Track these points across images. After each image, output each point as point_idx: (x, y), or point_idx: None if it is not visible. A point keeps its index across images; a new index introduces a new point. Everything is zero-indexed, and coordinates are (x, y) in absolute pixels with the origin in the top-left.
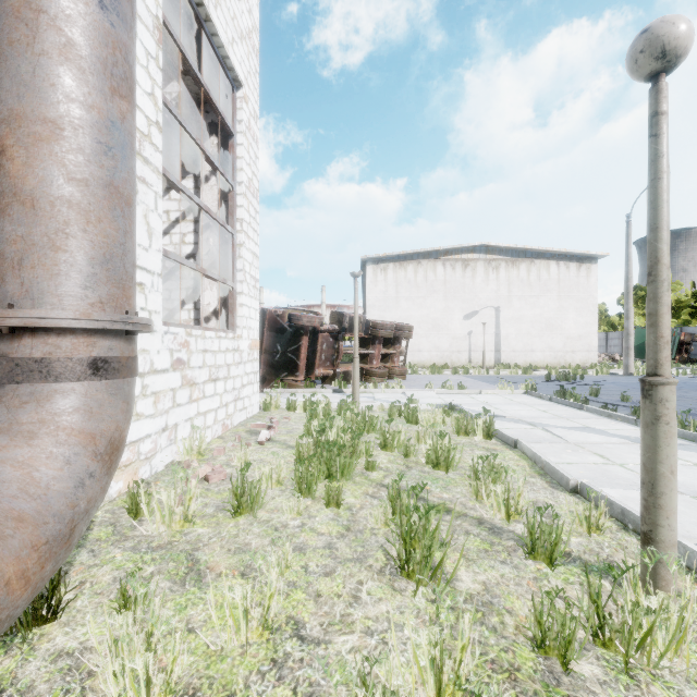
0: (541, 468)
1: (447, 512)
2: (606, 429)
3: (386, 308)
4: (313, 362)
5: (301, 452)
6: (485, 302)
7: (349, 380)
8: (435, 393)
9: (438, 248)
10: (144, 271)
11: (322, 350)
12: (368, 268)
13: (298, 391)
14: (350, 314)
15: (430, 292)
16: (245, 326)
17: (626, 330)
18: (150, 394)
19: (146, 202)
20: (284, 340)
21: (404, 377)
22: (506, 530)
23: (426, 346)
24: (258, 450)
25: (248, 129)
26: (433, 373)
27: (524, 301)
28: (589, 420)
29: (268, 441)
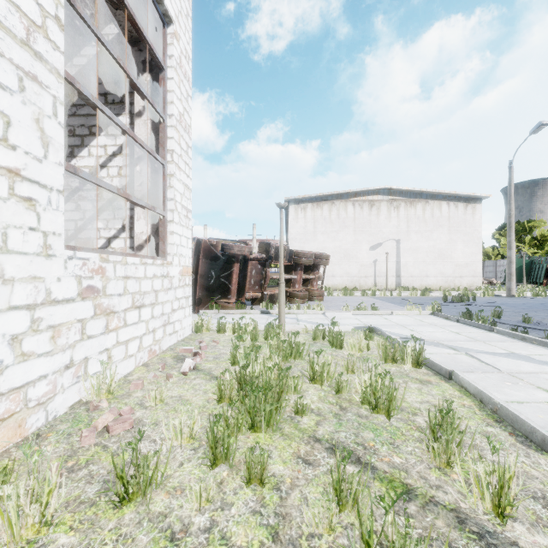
0: (493, 411)
1: (407, 494)
2: (529, 354)
3: (305, 241)
4: (243, 286)
5: (222, 390)
6: (387, 235)
7: (274, 302)
8: (351, 314)
9: (349, 191)
10: (35, 185)
11: (252, 275)
12: (291, 207)
13: (230, 312)
14: (275, 244)
15: (342, 227)
16: (176, 253)
17: (509, 259)
18: (46, 329)
19: (39, 104)
20: (218, 267)
21: (322, 298)
22: (505, 541)
23: (338, 272)
24: (180, 382)
25: (179, 65)
26: (346, 294)
27: (420, 234)
28: (506, 344)
29: (192, 370)
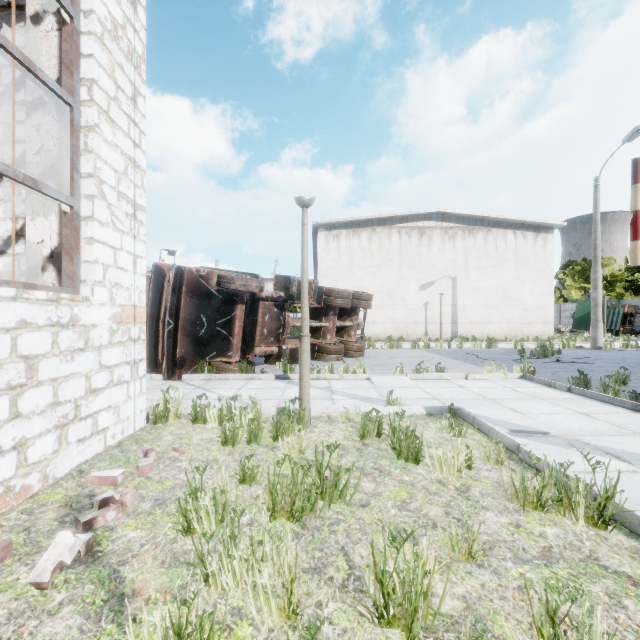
0: None
1: None
2: None
3: (338, 278)
4: (251, 337)
5: None
6: (441, 272)
7: (297, 359)
8: (410, 380)
9: (393, 215)
10: None
11: (264, 322)
12: (320, 235)
13: (230, 377)
14: (299, 278)
15: (385, 261)
16: (101, 280)
17: (594, 301)
18: None
19: None
20: (211, 309)
21: (362, 353)
22: None
23: (381, 318)
24: None
25: None
26: (392, 347)
27: (481, 271)
28: None
29: (77, 560)
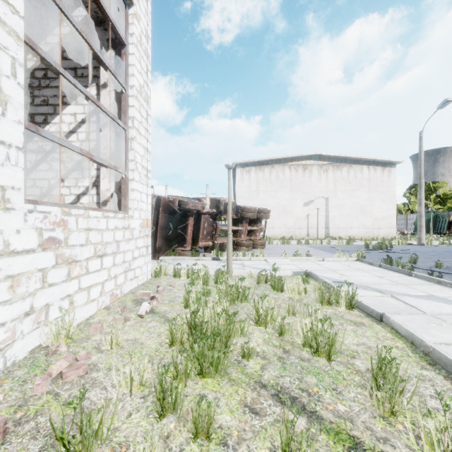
0: (425, 353)
1: (355, 449)
2: (446, 297)
3: (249, 198)
4: (197, 236)
5: (174, 334)
6: (318, 194)
7: (224, 249)
8: (289, 260)
9: (286, 157)
10: None
11: (204, 227)
12: (237, 170)
13: (186, 258)
14: (224, 201)
15: (280, 187)
16: (136, 207)
17: (419, 213)
18: (4, 278)
19: None
20: (175, 220)
21: (264, 247)
22: None
23: (277, 225)
24: (136, 325)
25: (140, 43)
26: (284, 243)
27: (345, 193)
28: (425, 287)
29: (149, 313)
